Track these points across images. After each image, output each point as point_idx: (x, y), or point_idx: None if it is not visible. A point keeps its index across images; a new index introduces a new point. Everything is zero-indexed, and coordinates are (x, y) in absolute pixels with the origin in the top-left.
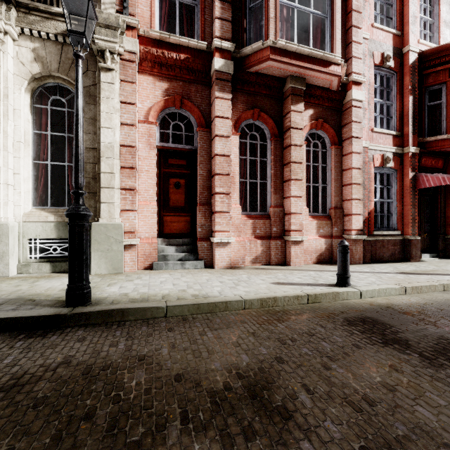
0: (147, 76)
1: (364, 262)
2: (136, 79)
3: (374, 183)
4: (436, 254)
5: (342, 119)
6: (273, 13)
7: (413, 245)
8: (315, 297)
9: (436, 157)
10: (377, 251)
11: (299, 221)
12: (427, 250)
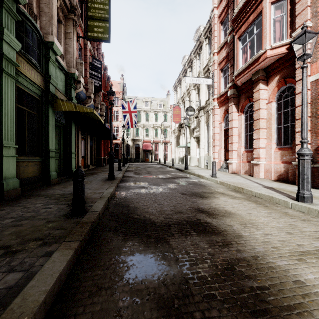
0: (221, 108)
1: (312, 187)
2: (214, 113)
3: None
4: None
5: None
6: (236, 61)
7: None
8: (199, 176)
9: None
10: None
11: (257, 153)
12: None
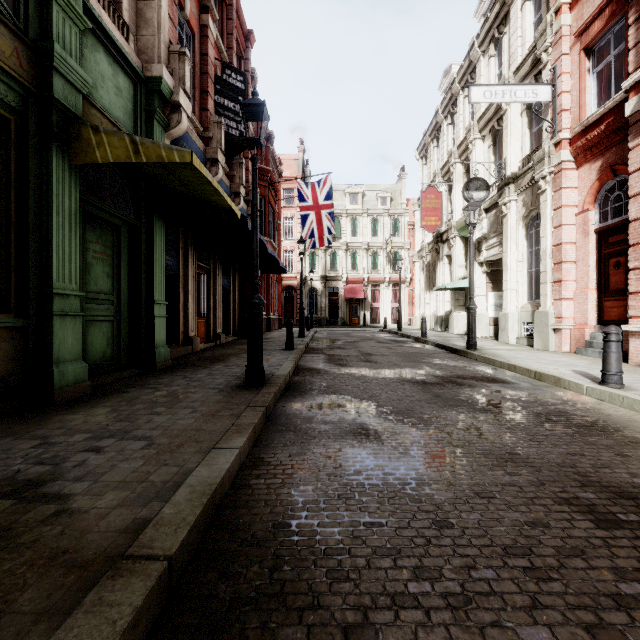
0: (584, 167)
1: None
2: (561, 185)
3: None
4: None
5: None
6: None
7: None
8: (540, 375)
9: None
10: None
11: None
12: None
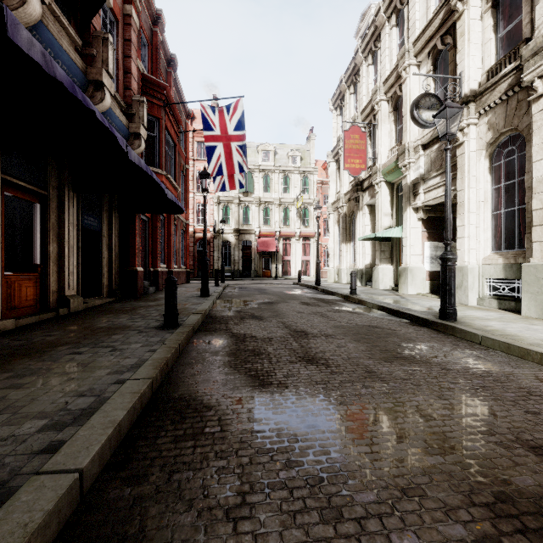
0: None
1: None
2: None
3: None
4: None
5: None
6: None
7: None
8: None
9: None
10: None
11: None
12: None
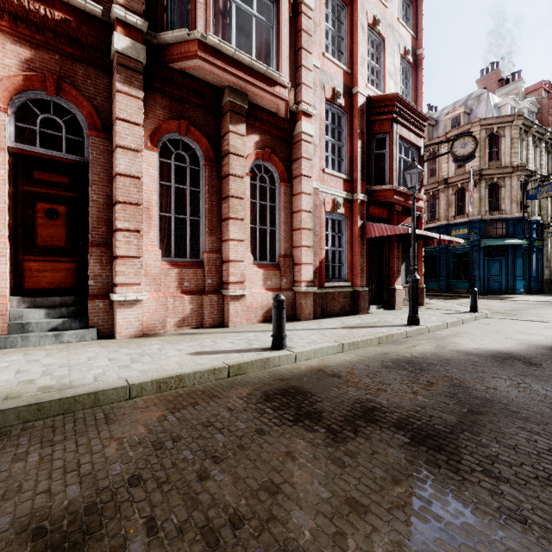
0: None
1: (315, 317)
2: None
3: (326, 230)
4: (382, 306)
5: (293, 153)
6: None
7: (362, 297)
8: (238, 367)
9: (382, 207)
10: (329, 304)
11: (241, 271)
12: (374, 302)
